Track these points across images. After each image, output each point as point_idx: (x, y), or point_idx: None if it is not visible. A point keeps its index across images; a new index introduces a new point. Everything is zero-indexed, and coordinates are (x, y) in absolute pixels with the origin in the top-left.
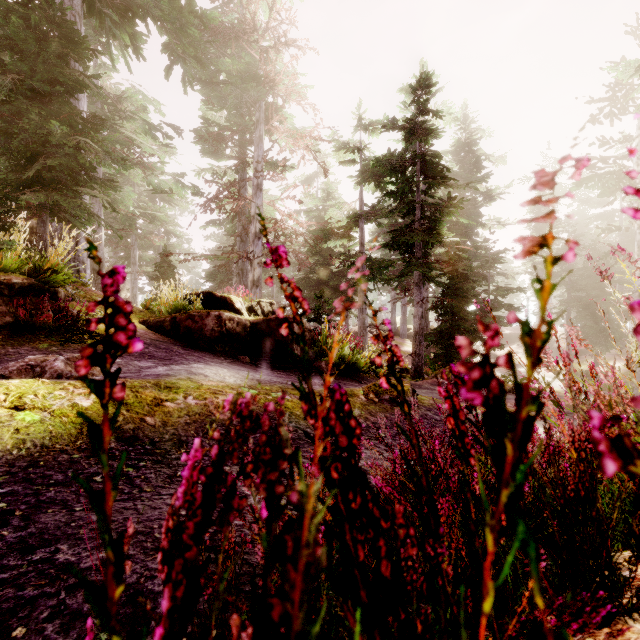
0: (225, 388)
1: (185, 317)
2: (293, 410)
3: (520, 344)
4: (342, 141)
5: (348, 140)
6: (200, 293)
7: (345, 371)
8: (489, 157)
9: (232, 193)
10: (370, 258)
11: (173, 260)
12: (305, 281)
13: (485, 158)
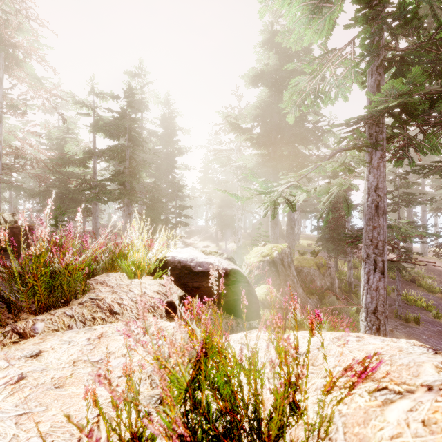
0: None
1: None
2: None
3: (199, 235)
4: (78, 99)
5: (84, 99)
6: None
7: None
8: (181, 129)
9: None
10: (96, 187)
11: None
12: (46, 193)
13: (179, 129)
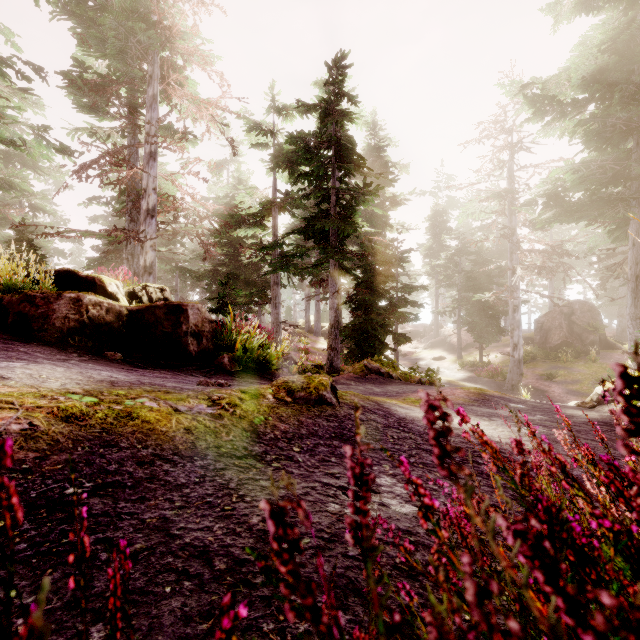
0: (24, 397)
1: (18, 299)
2: (156, 425)
3: (420, 340)
4: (254, 120)
5: (260, 121)
6: (55, 271)
7: (253, 368)
8: (395, 165)
9: (115, 157)
10: (283, 243)
11: (41, 242)
12: (213, 274)
13: (392, 165)
